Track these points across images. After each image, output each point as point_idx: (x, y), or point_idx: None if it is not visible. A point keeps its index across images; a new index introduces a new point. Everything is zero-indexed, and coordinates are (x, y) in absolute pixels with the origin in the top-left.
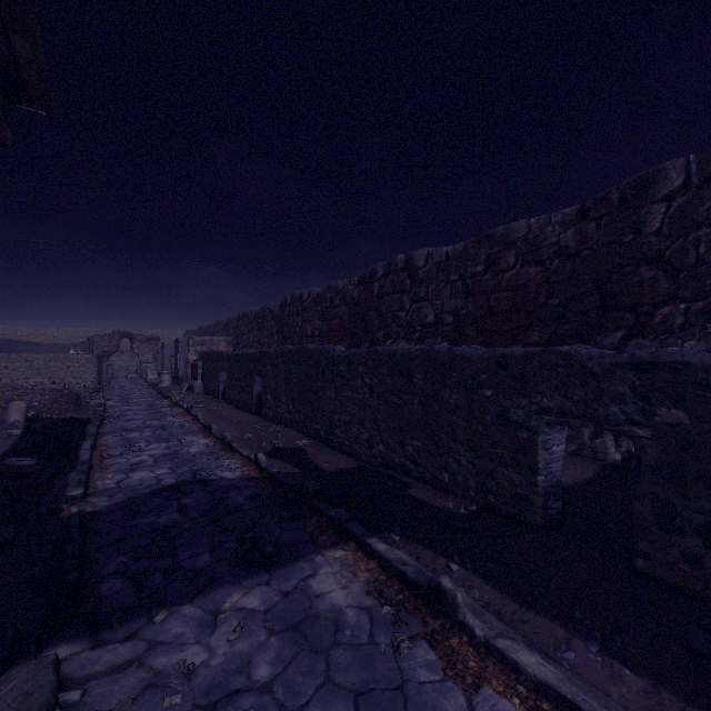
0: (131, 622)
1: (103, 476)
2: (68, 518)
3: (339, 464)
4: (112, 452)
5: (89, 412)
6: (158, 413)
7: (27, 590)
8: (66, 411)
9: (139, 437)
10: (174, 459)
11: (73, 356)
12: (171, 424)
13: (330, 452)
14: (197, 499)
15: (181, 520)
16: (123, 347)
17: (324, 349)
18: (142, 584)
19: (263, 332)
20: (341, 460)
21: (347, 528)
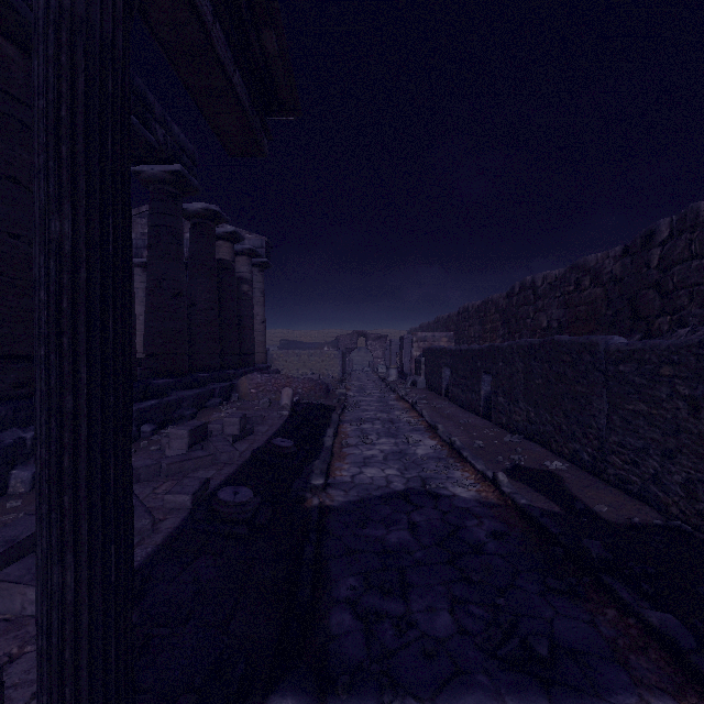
0: (359, 698)
1: (341, 466)
2: (310, 509)
3: (625, 512)
4: (349, 441)
5: (334, 400)
6: (386, 406)
7: (269, 592)
8: (318, 398)
9: (371, 428)
10: (402, 459)
11: (326, 352)
12: (398, 419)
13: (603, 488)
14: (428, 518)
15: (412, 544)
16: (360, 344)
17: (589, 341)
18: (372, 633)
19: (485, 327)
20: (628, 506)
21: (698, 667)
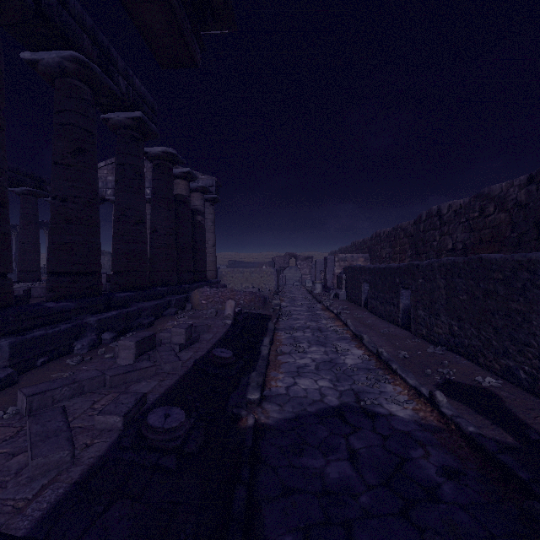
0: None
1: (276, 375)
2: (244, 431)
3: None
4: (283, 349)
5: (270, 310)
6: (314, 315)
7: None
8: (257, 308)
9: (302, 336)
10: (333, 369)
11: (264, 269)
12: (325, 328)
13: None
14: (367, 444)
15: (355, 483)
16: (291, 264)
17: (527, 258)
18: None
19: (395, 249)
20: None
21: None
